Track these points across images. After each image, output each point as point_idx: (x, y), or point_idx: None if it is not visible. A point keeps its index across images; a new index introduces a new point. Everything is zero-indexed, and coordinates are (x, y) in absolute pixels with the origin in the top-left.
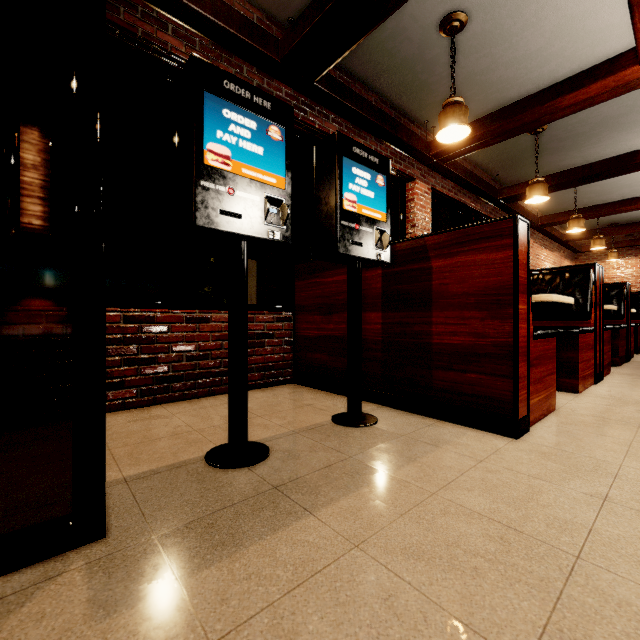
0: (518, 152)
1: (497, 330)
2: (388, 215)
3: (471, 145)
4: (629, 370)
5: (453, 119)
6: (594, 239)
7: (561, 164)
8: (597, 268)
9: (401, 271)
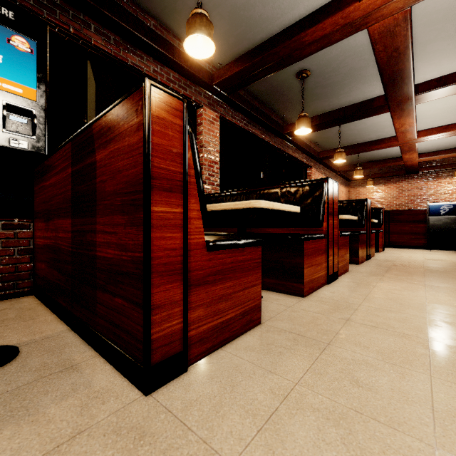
0: (294, 95)
1: (134, 241)
2: (41, 92)
3: (244, 77)
4: (364, 268)
5: (195, 29)
6: (356, 170)
7: (327, 109)
8: (330, 182)
9: (80, 168)
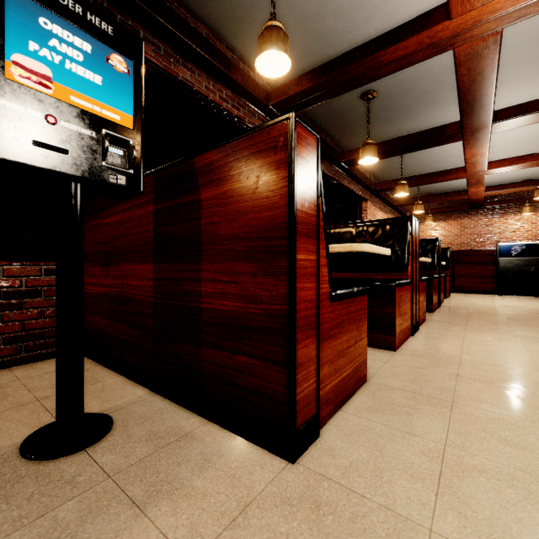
0: (355, 119)
1: (270, 292)
2: (137, 120)
3: (307, 98)
4: (440, 316)
5: (271, 44)
6: (416, 204)
7: (390, 135)
8: (414, 221)
9: (171, 206)
